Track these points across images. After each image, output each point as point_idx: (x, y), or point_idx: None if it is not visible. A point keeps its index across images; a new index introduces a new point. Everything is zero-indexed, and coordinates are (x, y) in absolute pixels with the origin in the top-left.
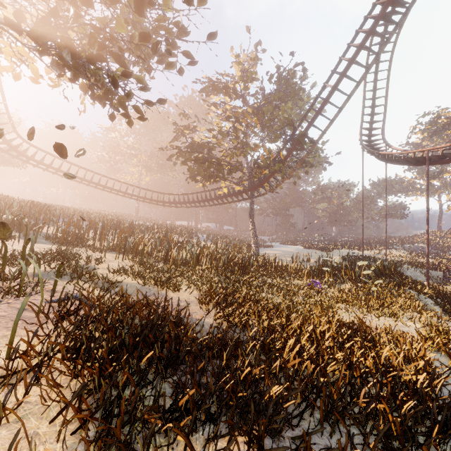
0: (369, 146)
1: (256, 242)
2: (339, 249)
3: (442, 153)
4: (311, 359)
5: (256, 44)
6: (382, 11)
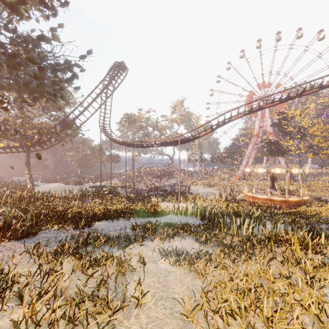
0: (104, 129)
1: (33, 183)
2: (87, 183)
3: (130, 143)
4: (100, 212)
5: None
6: (111, 81)
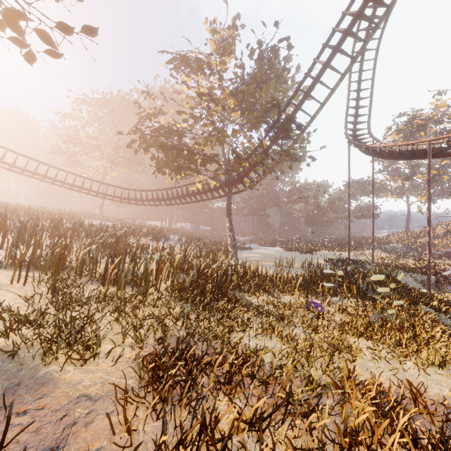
0: (355, 140)
1: (234, 245)
2: (320, 250)
3: (447, 143)
4: None
5: (234, 17)
6: None
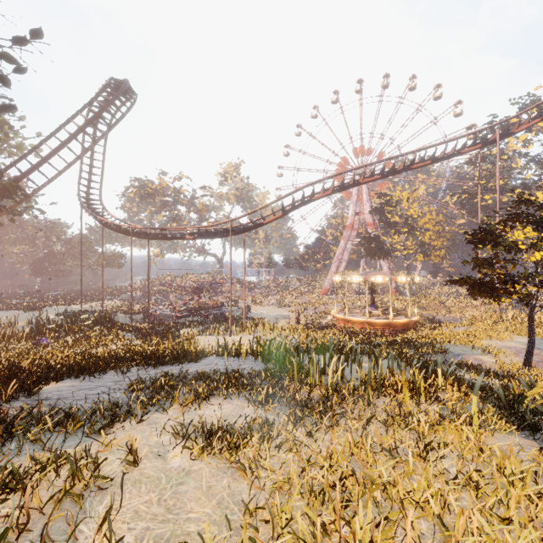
0: (88, 204)
1: None
2: (52, 306)
3: (140, 232)
4: (66, 362)
5: None
6: (100, 113)
